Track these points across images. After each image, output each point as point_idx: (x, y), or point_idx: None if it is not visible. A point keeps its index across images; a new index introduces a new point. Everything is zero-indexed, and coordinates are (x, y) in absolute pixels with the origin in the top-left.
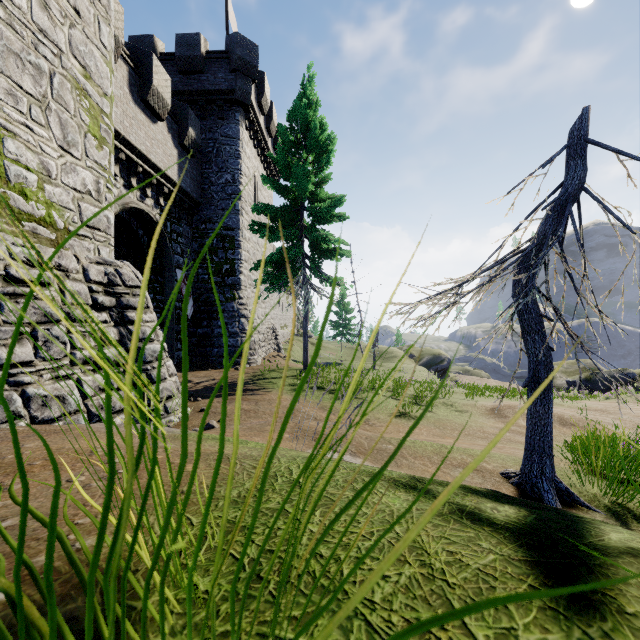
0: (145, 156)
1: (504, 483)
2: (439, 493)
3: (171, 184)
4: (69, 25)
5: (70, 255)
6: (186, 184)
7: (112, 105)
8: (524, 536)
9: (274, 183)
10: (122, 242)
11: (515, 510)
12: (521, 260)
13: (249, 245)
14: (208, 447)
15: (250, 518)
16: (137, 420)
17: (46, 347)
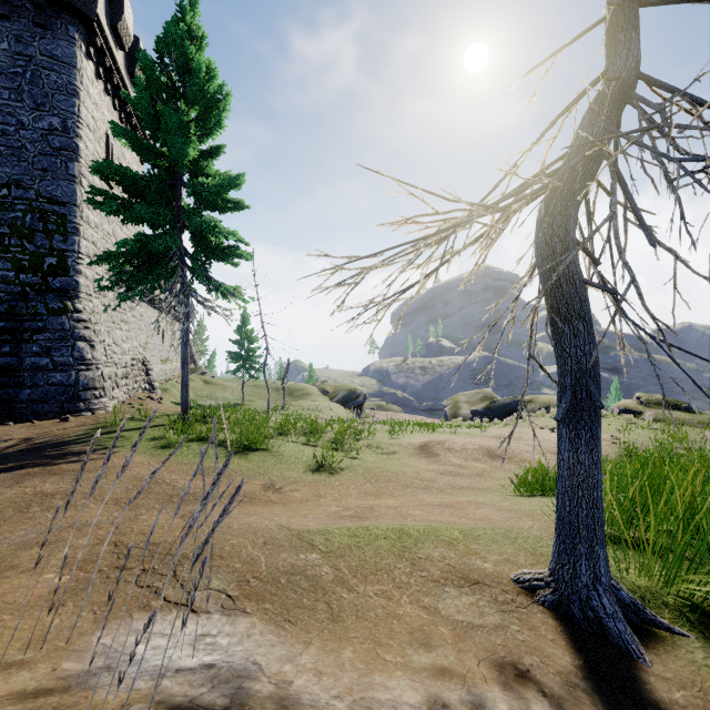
0: None
1: (531, 606)
2: None
3: None
4: None
5: None
6: None
7: None
8: None
9: (132, 137)
10: None
11: None
12: (553, 186)
13: (96, 234)
14: None
15: None
16: None
17: None
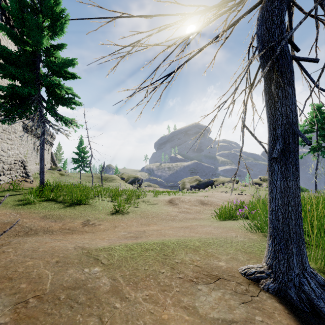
0: None
1: (261, 294)
2: None
3: None
4: None
5: None
6: None
7: None
8: None
9: (8, 30)
10: None
11: None
12: None
13: None
14: None
15: None
16: None
17: None
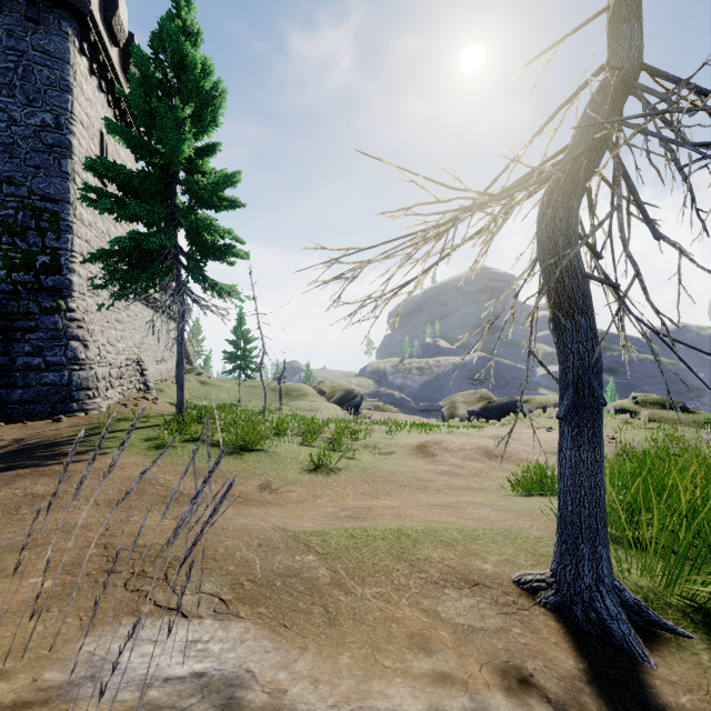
0: None
1: (533, 608)
2: None
3: None
4: None
5: None
6: None
7: None
8: None
9: (127, 134)
10: None
11: None
12: (555, 178)
13: (90, 232)
14: None
15: None
16: None
17: None
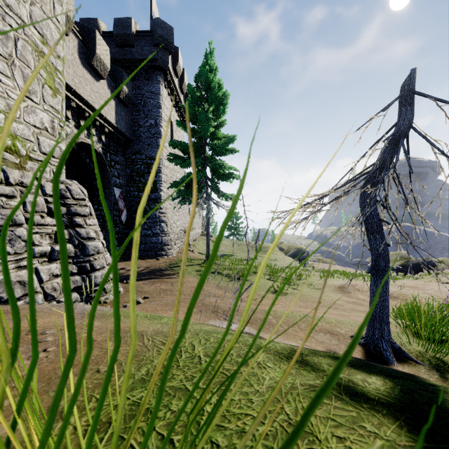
0: (90, 105)
1: None
2: (316, 365)
3: (110, 126)
4: (30, 3)
5: (30, 175)
6: (121, 126)
7: (64, 65)
8: (399, 413)
9: (185, 126)
10: (74, 167)
11: (381, 381)
12: (366, 179)
13: (167, 171)
14: (128, 324)
15: (154, 399)
16: (82, 298)
17: (10, 244)
